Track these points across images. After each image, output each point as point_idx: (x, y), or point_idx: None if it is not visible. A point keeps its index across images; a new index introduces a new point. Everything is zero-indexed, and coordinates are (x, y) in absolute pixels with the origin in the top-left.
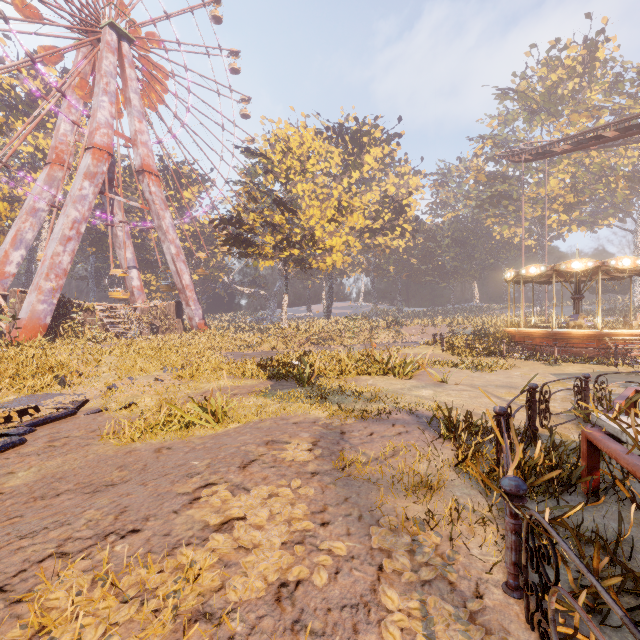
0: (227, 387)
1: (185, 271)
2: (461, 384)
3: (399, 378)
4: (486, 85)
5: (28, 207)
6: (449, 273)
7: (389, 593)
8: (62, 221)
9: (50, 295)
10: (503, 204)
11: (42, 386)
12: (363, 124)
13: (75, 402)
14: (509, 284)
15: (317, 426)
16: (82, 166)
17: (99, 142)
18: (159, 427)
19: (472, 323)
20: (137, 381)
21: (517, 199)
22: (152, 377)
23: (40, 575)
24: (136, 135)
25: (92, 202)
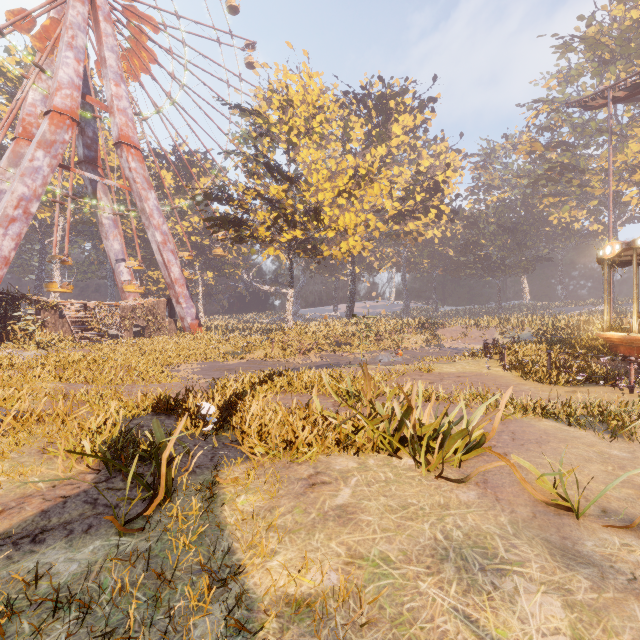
0: None
1: (174, 262)
2: (626, 520)
3: (429, 470)
4: (543, 35)
5: None
6: (495, 265)
7: None
8: (6, 198)
9: None
10: (565, 178)
11: None
12: (390, 87)
13: None
14: (606, 265)
15: None
16: (38, 134)
17: (59, 105)
18: None
19: (530, 324)
20: None
21: (585, 170)
22: None
23: None
24: (112, 101)
25: (48, 176)
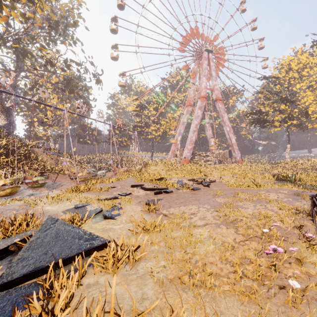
0: (258, 180)
1: (233, 137)
2: None
3: None
4: None
5: (182, 122)
6: None
7: (298, 202)
8: (192, 125)
9: (190, 150)
10: None
11: (201, 176)
12: None
13: (213, 180)
14: None
15: (293, 191)
16: (197, 105)
17: (202, 95)
18: (240, 185)
19: None
20: (227, 176)
21: None
22: (230, 176)
23: (237, 191)
24: (214, 87)
25: (200, 117)
